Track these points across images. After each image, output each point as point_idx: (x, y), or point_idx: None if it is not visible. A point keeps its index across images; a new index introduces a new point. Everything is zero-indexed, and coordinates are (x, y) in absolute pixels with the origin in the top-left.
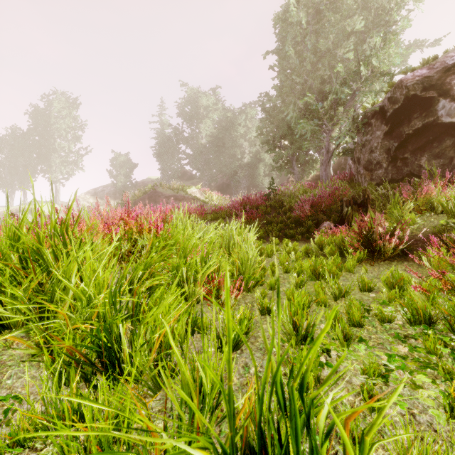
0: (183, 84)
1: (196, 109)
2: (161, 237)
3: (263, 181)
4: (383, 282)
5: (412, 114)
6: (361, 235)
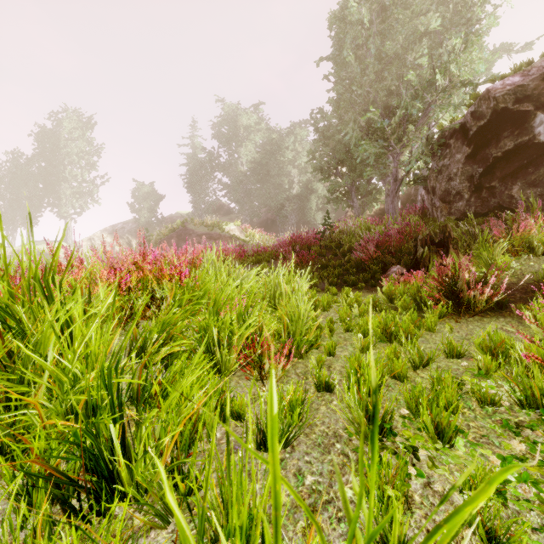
0: (219, 99)
1: (235, 129)
2: (187, 287)
3: (315, 216)
4: (477, 346)
5: (502, 132)
6: (443, 283)
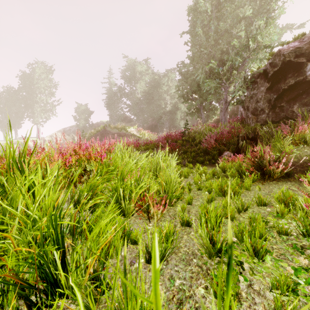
0: (124, 56)
1: (134, 73)
2: (105, 164)
3: (180, 123)
4: (276, 199)
5: (287, 74)
6: (254, 162)
